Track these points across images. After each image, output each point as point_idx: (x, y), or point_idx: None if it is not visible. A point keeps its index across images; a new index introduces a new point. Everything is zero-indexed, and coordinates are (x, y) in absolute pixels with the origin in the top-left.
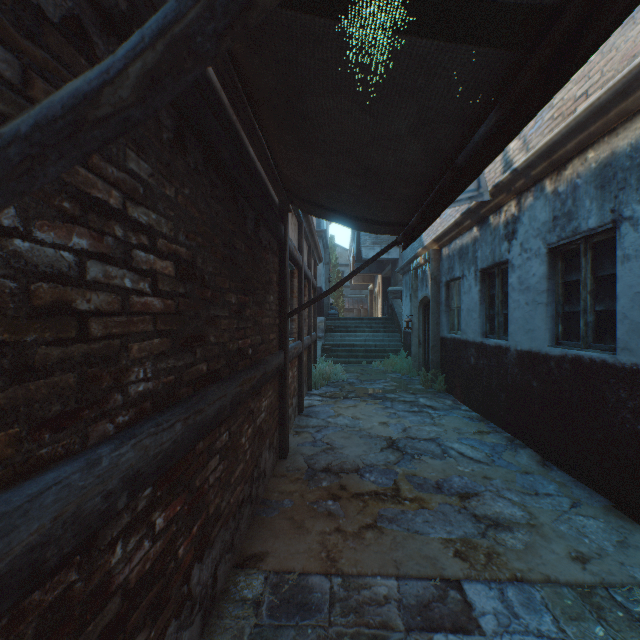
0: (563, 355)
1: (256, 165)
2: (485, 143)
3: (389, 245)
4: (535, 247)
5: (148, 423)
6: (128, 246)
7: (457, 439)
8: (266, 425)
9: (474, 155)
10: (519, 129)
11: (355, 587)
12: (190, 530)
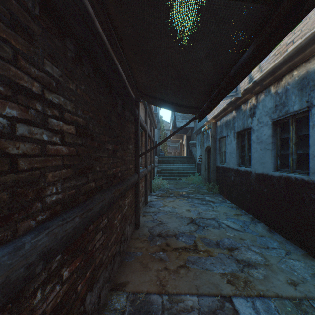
0: (280, 176)
1: (122, 77)
2: (246, 62)
3: (191, 119)
4: (265, 120)
5: (57, 219)
6: (45, 116)
7: (225, 218)
8: (128, 212)
9: (240, 69)
10: (268, 52)
11: (175, 301)
12: (85, 275)
